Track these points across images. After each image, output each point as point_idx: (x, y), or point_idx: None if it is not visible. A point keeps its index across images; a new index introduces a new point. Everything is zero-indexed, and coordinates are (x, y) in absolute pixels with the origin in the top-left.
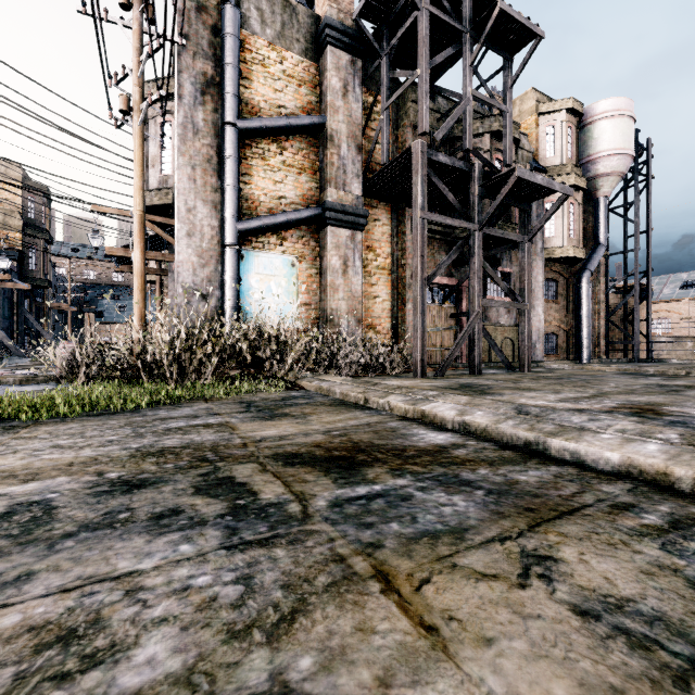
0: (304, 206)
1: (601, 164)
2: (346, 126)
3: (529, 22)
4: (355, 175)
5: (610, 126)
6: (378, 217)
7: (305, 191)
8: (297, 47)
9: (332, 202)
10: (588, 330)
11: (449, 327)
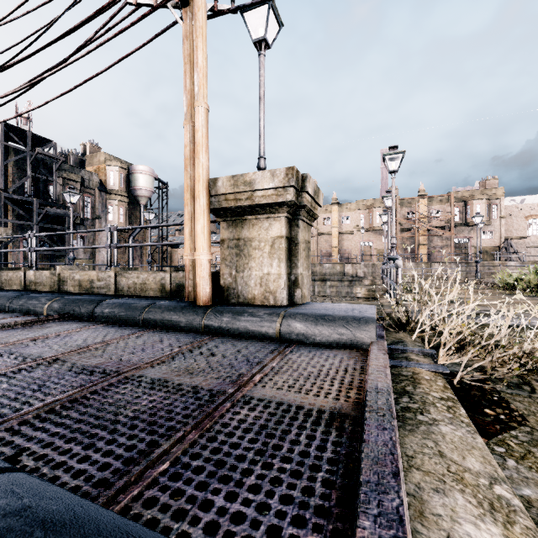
0: None
1: (138, 191)
2: None
3: (55, 155)
4: None
5: (141, 177)
6: None
7: None
8: None
9: None
10: (132, 262)
11: (44, 260)
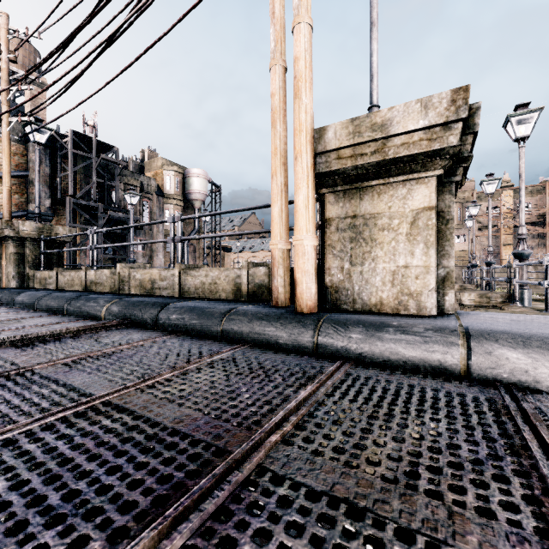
0: (17, 209)
1: (193, 195)
2: (41, 177)
3: (117, 160)
4: (47, 198)
5: (196, 180)
6: (64, 214)
7: (18, 203)
8: (12, 138)
9: (32, 210)
10: None
11: (107, 264)
